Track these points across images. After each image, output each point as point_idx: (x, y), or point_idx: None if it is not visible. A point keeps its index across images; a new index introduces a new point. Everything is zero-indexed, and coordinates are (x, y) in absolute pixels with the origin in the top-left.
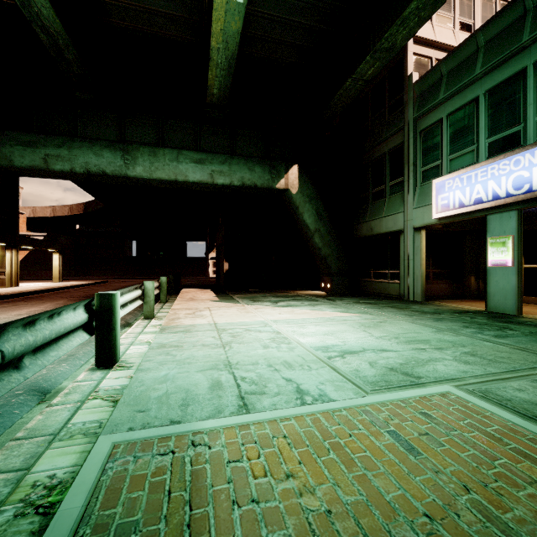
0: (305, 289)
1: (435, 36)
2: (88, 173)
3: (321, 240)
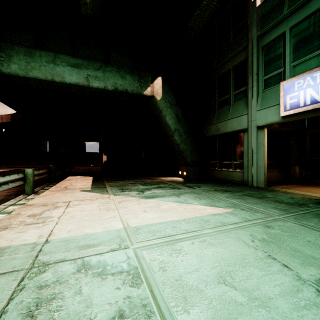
0: (167, 175)
1: None
2: None
3: (180, 138)
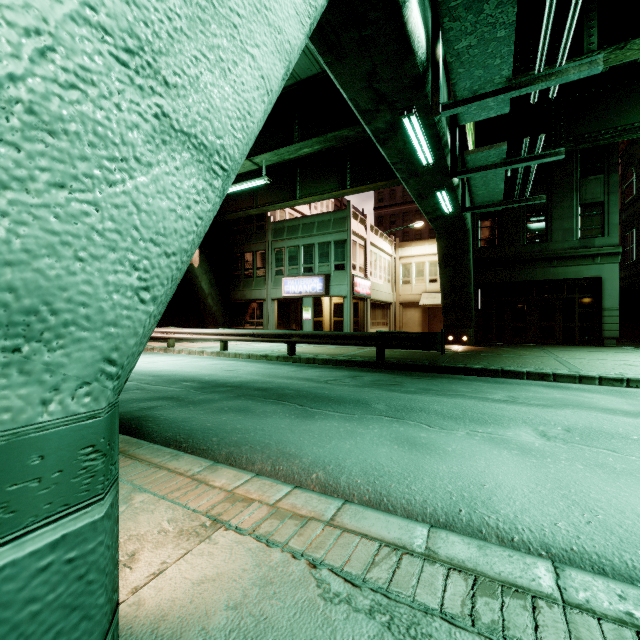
0: None
1: None
2: None
3: (213, 301)
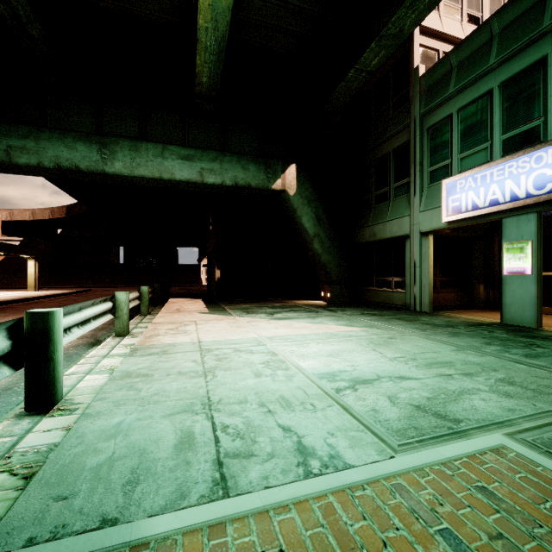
0: (304, 298)
1: (442, 27)
2: (59, 168)
3: (321, 246)
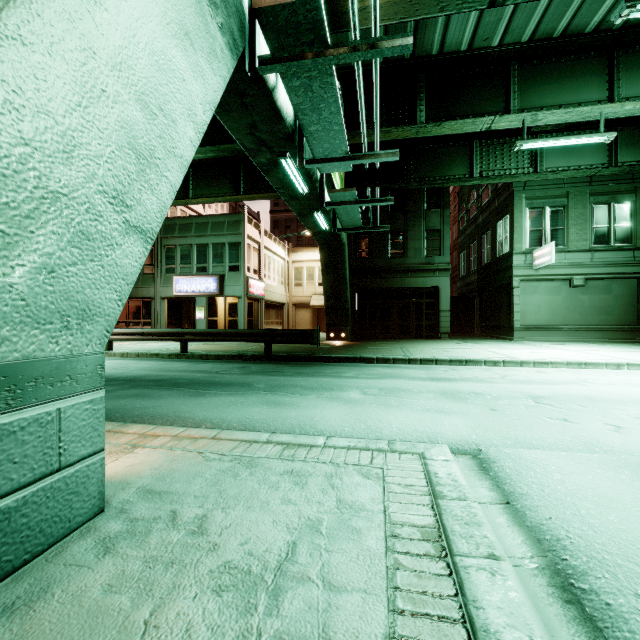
0: None
1: None
2: None
3: None
